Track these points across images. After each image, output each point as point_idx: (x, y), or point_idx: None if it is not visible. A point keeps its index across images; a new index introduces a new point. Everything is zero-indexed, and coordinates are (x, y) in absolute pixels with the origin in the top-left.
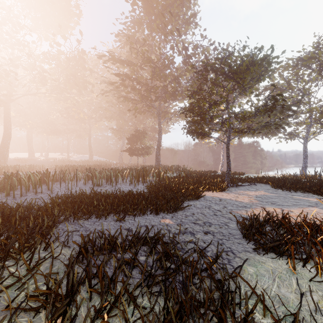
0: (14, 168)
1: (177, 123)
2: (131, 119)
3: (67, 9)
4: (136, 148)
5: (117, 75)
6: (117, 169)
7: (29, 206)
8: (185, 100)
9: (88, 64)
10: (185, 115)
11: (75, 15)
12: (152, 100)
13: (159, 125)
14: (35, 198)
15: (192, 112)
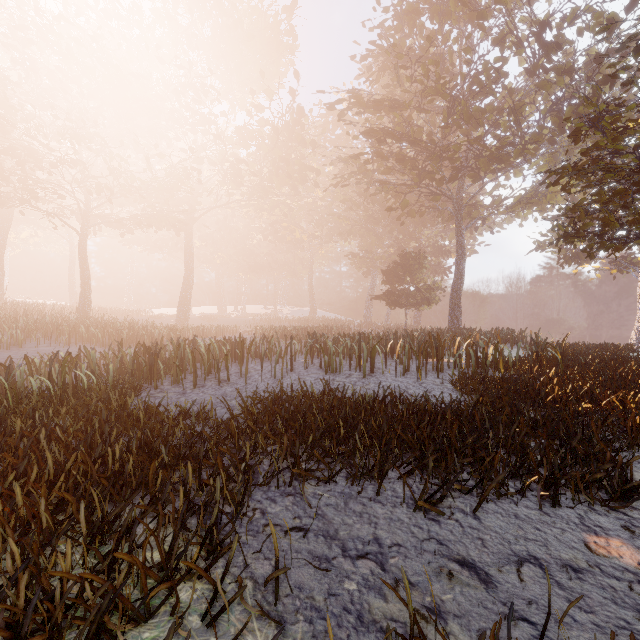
0: (197, 331)
1: (497, 231)
2: (391, 231)
3: (274, 43)
4: (402, 291)
5: (368, 134)
6: (372, 337)
7: (200, 416)
8: (530, 168)
9: (309, 134)
10: (564, 190)
11: (287, 49)
12: (444, 179)
13: (459, 237)
14: (216, 393)
15: (603, 168)
